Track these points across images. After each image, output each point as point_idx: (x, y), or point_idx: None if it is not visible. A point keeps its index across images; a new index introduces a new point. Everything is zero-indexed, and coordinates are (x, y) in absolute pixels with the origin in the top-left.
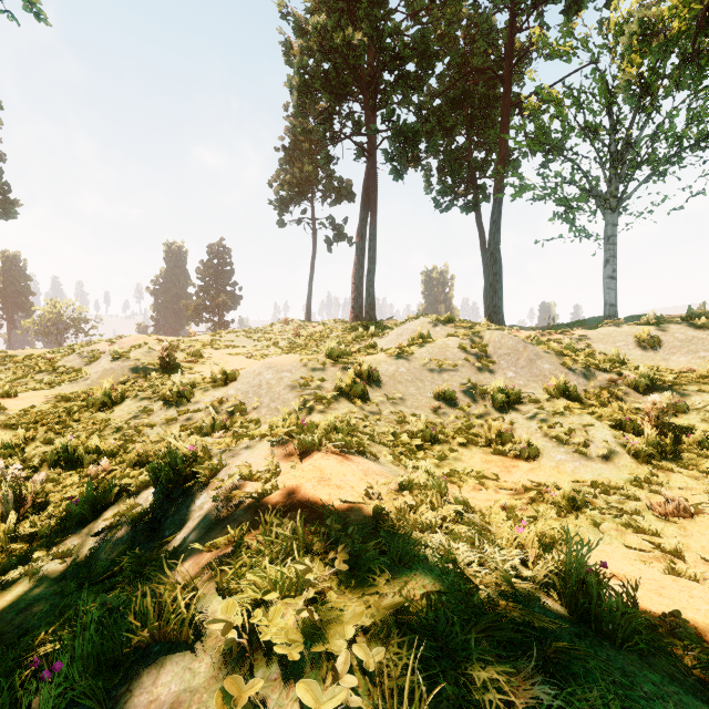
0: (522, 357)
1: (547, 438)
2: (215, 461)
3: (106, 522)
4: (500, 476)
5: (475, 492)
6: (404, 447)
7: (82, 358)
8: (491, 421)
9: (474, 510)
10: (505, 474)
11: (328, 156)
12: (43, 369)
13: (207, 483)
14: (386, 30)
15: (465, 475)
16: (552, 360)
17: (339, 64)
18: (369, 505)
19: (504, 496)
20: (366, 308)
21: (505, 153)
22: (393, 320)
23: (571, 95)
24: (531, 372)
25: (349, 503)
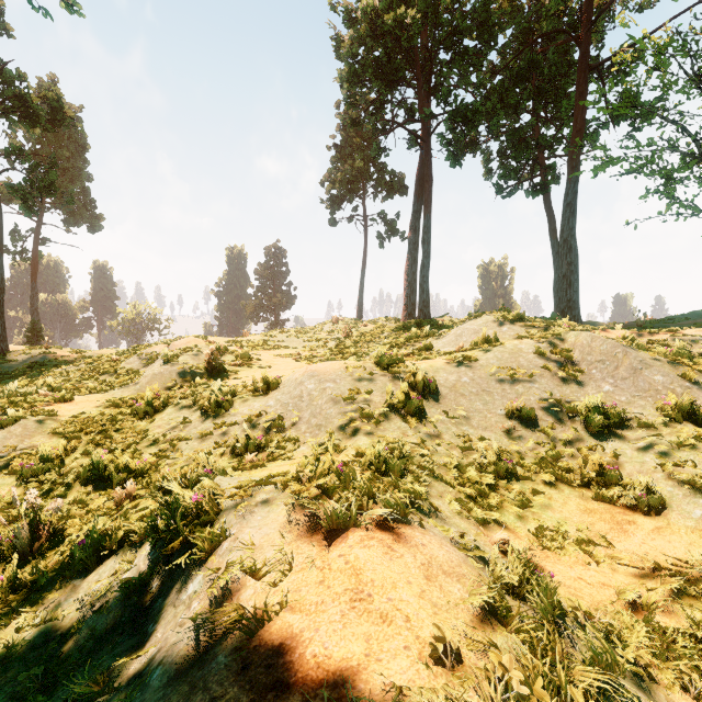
0: (621, 365)
1: (674, 481)
2: (222, 520)
3: (105, 576)
4: (612, 539)
5: (581, 567)
6: (473, 486)
7: (141, 360)
8: (585, 451)
9: (624, 669)
10: (619, 535)
11: (379, 148)
12: (106, 371)
13: (207, 556)
14: (441, 3)
15: (561, 535)
16: (665, 370)
17: (391, 49)
18: (439, 689)
19: (633, 586)
20: (419, 305)
21: (582, 125)
22: (449, 317)
23: (677, 39)
24: (636, 386)
25: (402, 684)
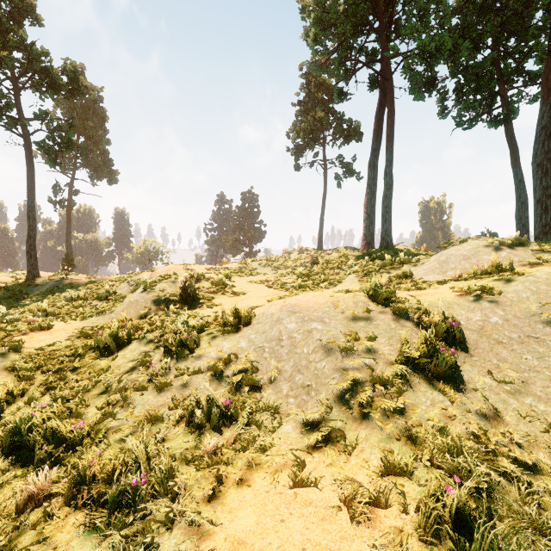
0: None
1: None
2: None
3: None
4: None
5: None
6: None
7: (130, 286)
8: None
9: None
10: None
11: (342, 93)
12: (99, 296)
13: None
14: None
15: None
16: None
17: None
18: None
19: None
20: (381, 234)
21: None
22: (403, 246)
23: None
24: None
25: None
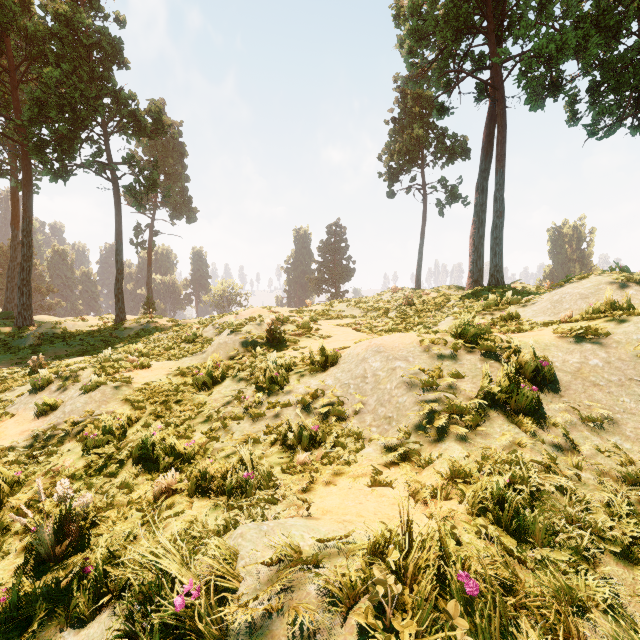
0: None
1: None
2: None
3: None
4: None
5: None
6: None
7: (215, 329)
8: None
9: None
10: None
11: (442, 107)
12: (187, 338)
13: None
14: None
15: None
16: None
17: None
18: None
19: None
20: (490, 270)
21: None
22: (521, 283)
23: None
24: None
25: None
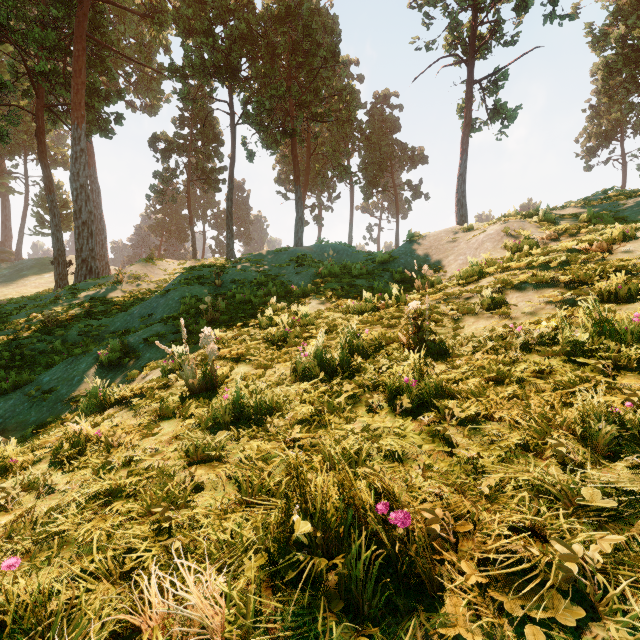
0: None
1: None
2: None
3: None
4: None
5: None
6: None
7: None
8: None
9: None
10: None
11: (632, 106)
12: None
13: None
14: None
15: None
16: None
17: (639, 42)
18: None
19: None
20: None
21: None
22: None
23: None
24: None
25: None
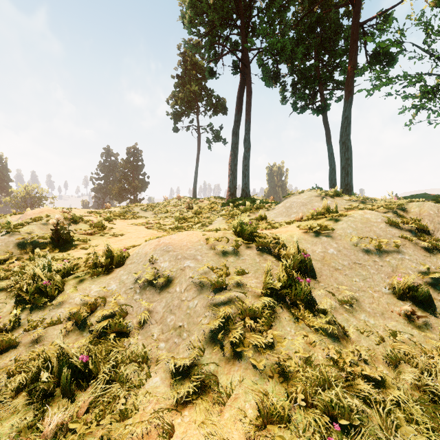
0: None
1: None
2: None
3: None
4: None
5: None
6: None
7: None
8: None
9: None
10: None
11: (212, 71)
12: None
13: None
14: None
15: None
16: None
17: None
18: None
19: None
20: (242, 187)
21: (355, 62)
22: (257, 197)
23: None
24: None
25: None
